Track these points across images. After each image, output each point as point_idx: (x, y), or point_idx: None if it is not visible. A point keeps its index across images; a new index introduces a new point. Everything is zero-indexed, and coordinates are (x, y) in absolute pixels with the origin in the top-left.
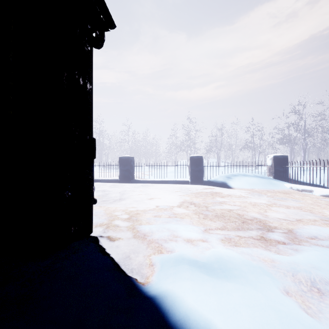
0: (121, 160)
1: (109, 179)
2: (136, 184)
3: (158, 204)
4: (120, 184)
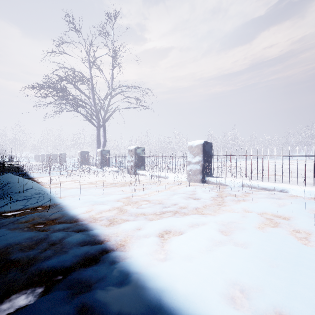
0: None
1: None
2: None
3: None
4: None
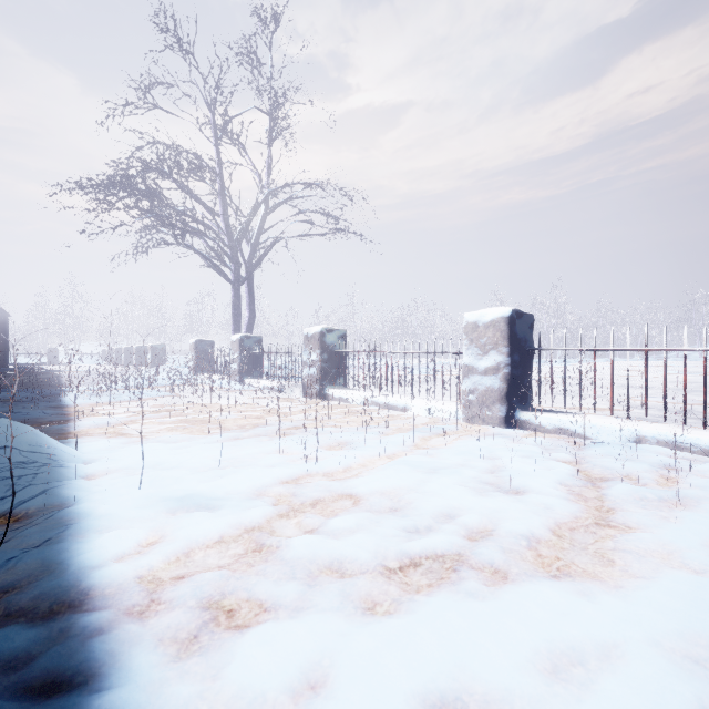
0: None
1: None
2: None
3: None
4: None
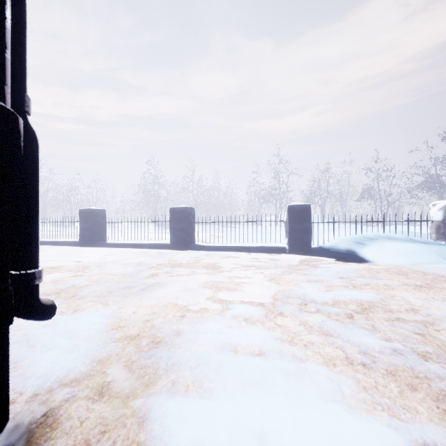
0: (173, 212)
1: (155, 243)
2: (198, 252)
3: (232, 301)
4: (171, 251)
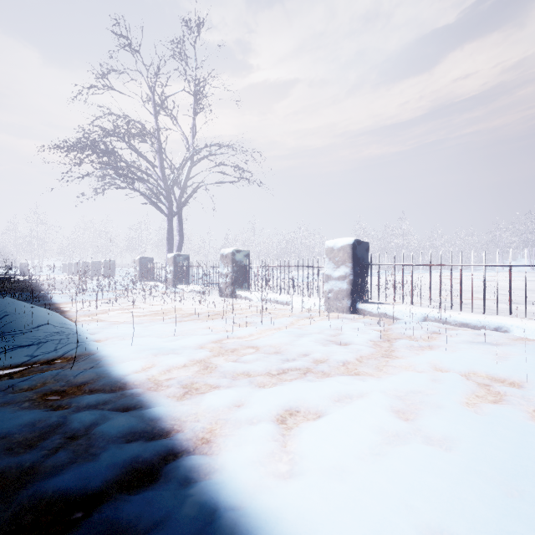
0: None
1: None
2: None
3: None
4: None
